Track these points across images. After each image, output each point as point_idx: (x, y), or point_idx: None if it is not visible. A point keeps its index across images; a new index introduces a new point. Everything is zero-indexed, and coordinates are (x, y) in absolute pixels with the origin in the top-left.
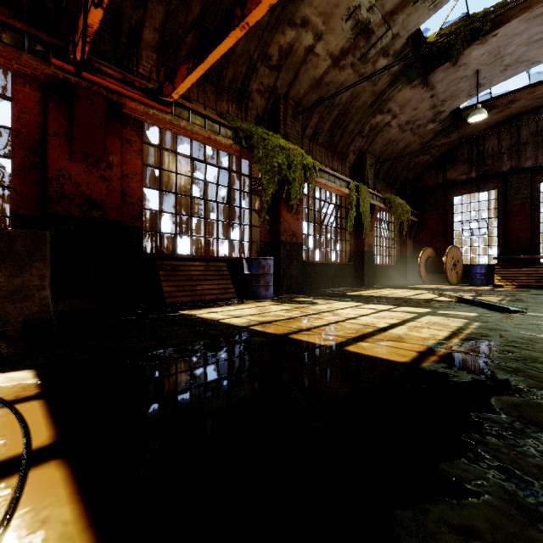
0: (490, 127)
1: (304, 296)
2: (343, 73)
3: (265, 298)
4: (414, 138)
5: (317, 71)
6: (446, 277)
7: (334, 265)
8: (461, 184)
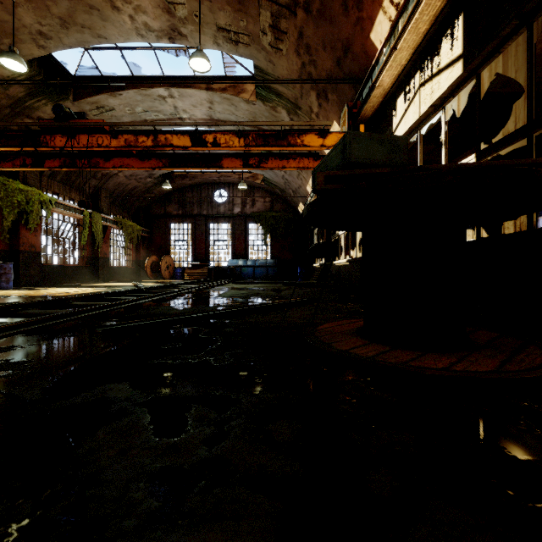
0: (189, 186)
1: (40, 287)
2: None
3: (6, 288)
4: (139, 184)
5: None
6: (161, 274)
7: (72, 267)
8: (174, 216)
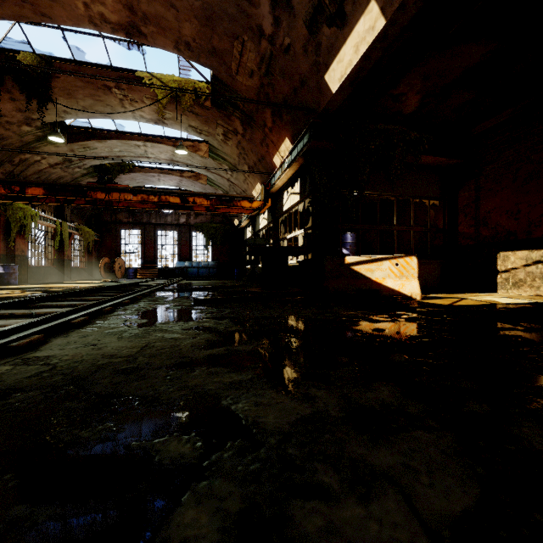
0: None
1: (35, 284)
2: (55, 170)
3: (15, 284)
4: None
5: (40, 167)
6: (115, 274)
7: (44, 268)
8: (125, 223)
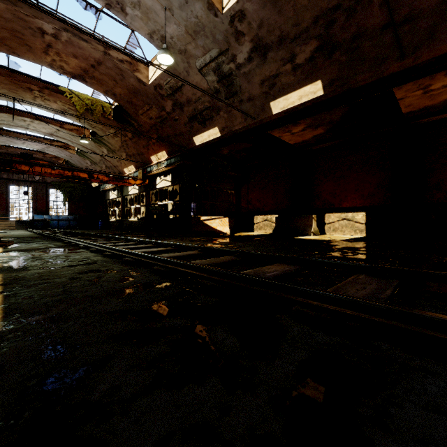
0: None
1: None
2: None
3: None
4: None
5: None
6: None
7: None
8: None
